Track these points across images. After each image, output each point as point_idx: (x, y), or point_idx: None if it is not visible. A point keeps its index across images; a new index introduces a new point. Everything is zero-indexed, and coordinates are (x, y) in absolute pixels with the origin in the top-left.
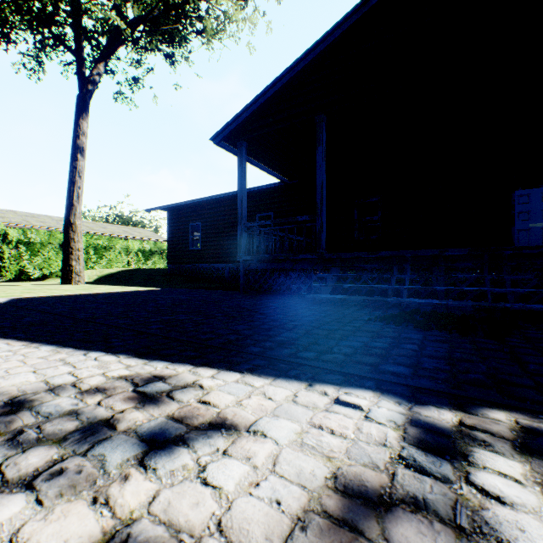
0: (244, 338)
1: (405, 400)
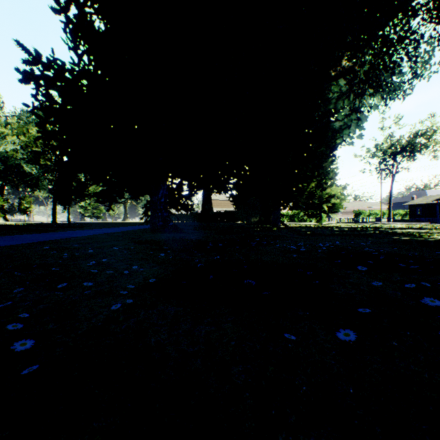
0: None
1: None
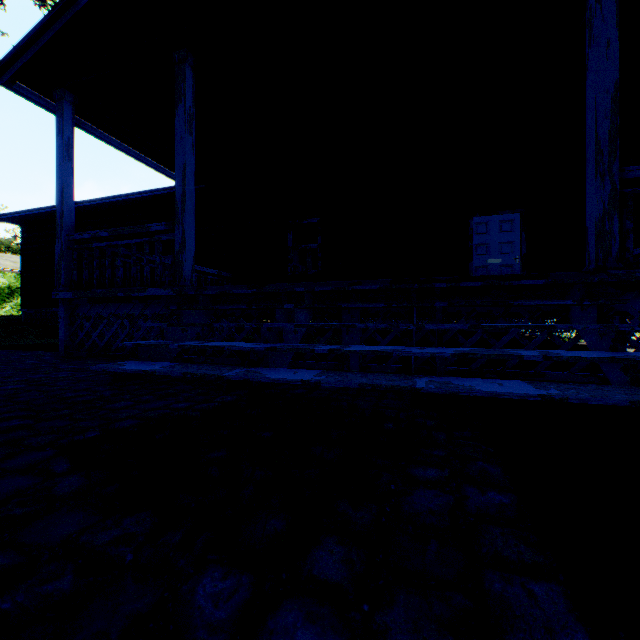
0: None
1: None
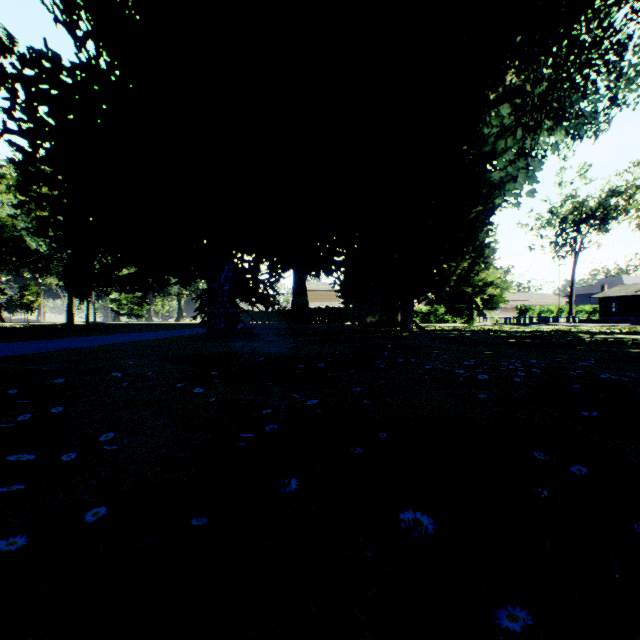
0: None
1: None
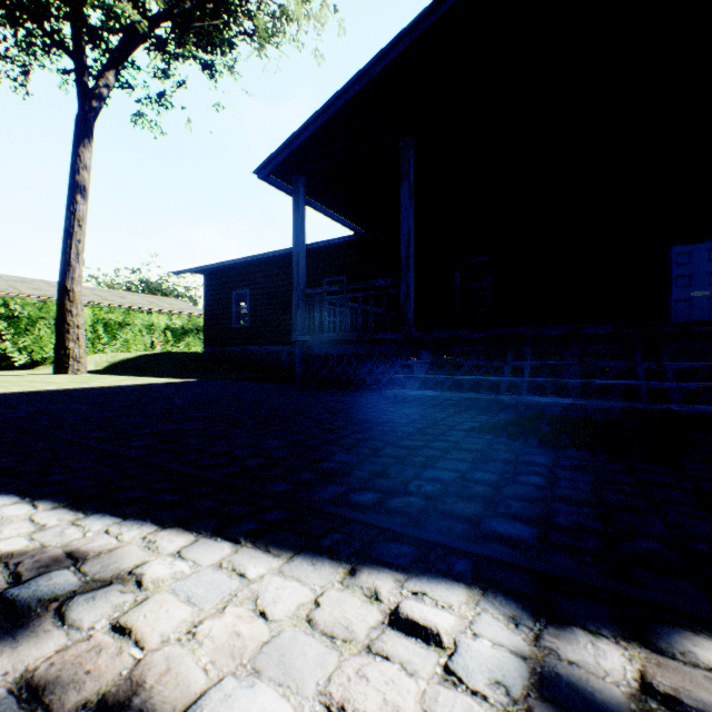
0: (272, 465)
1: (528, 611)
